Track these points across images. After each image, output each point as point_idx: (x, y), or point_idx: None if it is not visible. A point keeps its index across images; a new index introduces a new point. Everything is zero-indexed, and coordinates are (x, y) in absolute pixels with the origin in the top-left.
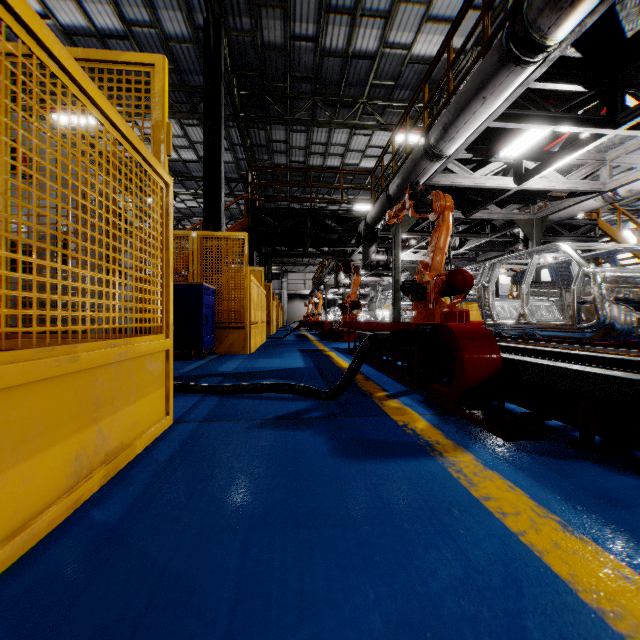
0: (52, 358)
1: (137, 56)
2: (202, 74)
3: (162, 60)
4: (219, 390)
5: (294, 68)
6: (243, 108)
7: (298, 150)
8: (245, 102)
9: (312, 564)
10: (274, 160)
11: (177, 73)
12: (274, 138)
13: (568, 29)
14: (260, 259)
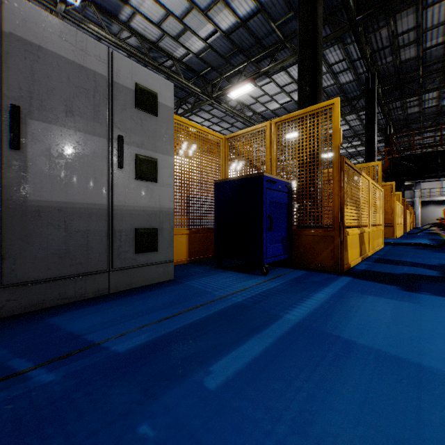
0: (377, 228)
1: (374, 163)
2: (358, 90)
3: (380, 162)
4: (392, 243)
5: (425, 61)
6: (384, 95)
7: (429, 100)
8: (385, 91)
9: (423, 255)
10: (407, 112)
11: (344, 96)
12: (407, 100)
13: None
14: (396, 184)
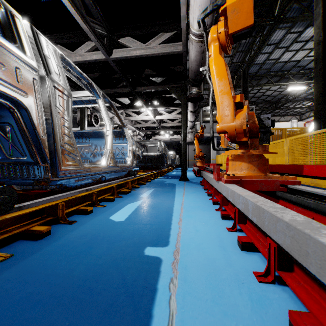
0: None
1: None
2: None
3: None
4: None
5: None
6: None
7: None
8: None
9: None
10: None
11: None
12: None
13: (196, 45)
14: None
